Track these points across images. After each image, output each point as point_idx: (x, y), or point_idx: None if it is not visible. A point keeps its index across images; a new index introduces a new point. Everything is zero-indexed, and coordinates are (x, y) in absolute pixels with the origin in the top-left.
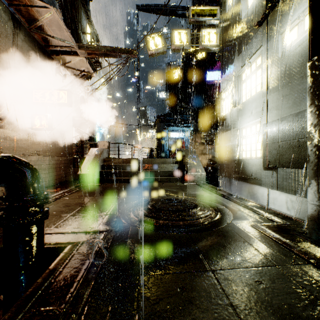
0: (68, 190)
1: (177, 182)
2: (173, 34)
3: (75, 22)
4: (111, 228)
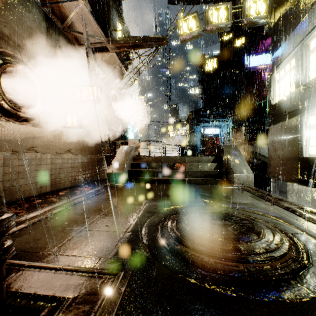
0: (94, 190)
1: (216, 184)
2: (210, 12)
3: (106, 19)
4: (126, 263)
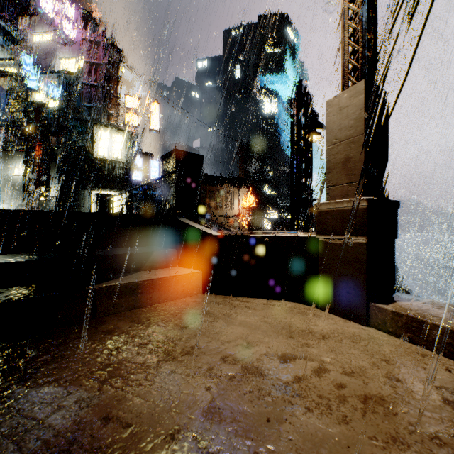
0: None
1: None
2: None
3: None
4: None
